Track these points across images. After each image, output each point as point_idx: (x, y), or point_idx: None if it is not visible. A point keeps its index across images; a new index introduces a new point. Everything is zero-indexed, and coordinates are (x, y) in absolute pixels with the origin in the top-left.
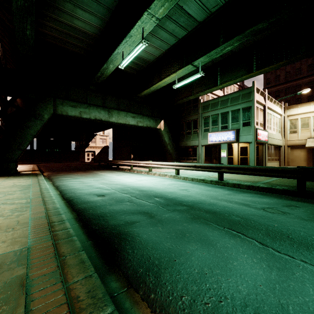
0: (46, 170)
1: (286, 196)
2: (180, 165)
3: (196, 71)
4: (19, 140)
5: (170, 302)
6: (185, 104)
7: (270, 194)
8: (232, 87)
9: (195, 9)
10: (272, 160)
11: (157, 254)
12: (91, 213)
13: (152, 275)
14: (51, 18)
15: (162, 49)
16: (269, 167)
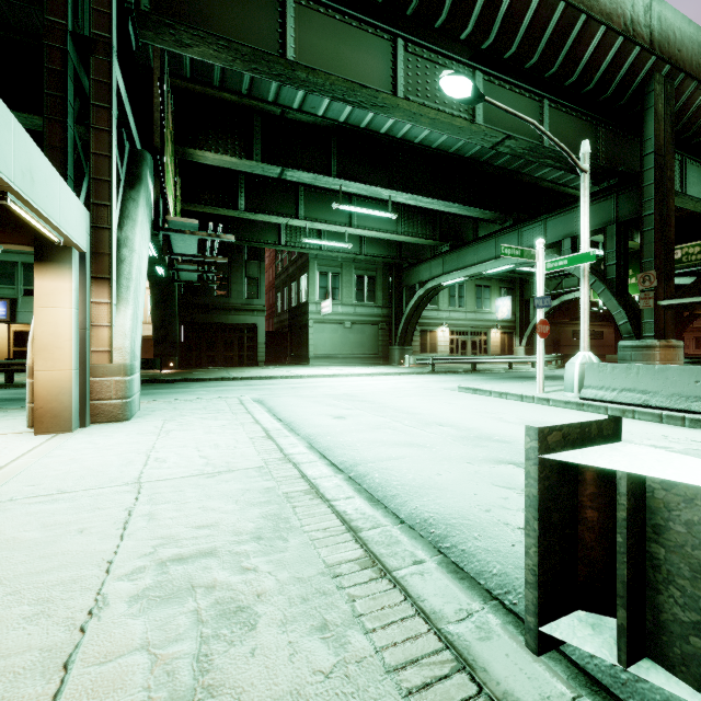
0: None
1: None
2: None
3: None
4: None
5: None
6: None
7: None
8: None
9: None
10: None
11: None
12: None
13: None
14: None
15: None
16: None
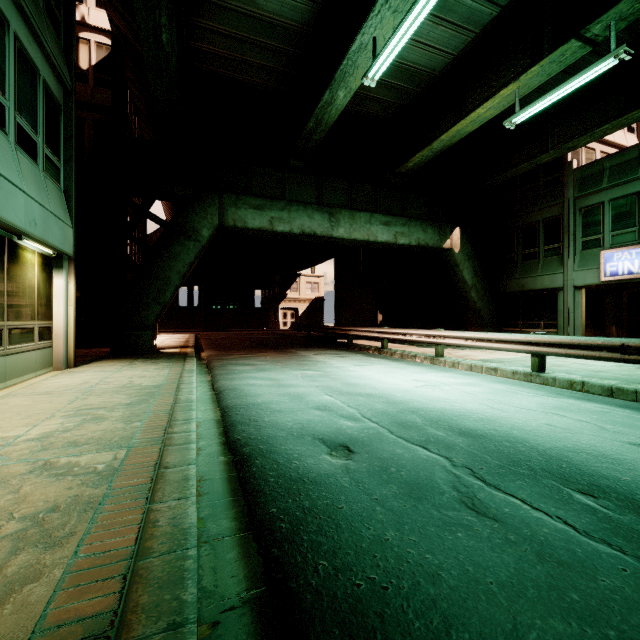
0: (207, 347)
1: None
2: (552, 343)
3: (567, 78)
4: (158, 283)
5: None
6: (517, 183)
7: None
8: None
9: None
10: None
11: None
12: (331, 596)
13: None
14: (212, 7)
15: (473, 26)
16: None
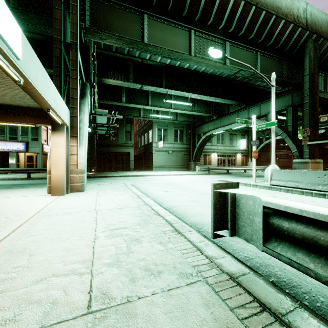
0: None
1: None
2: None
3: None
4: None
5: None
6: None
7: None
8: None
9: None
10: None
11: None
12: None
13: None
14: None
15: None
16: None
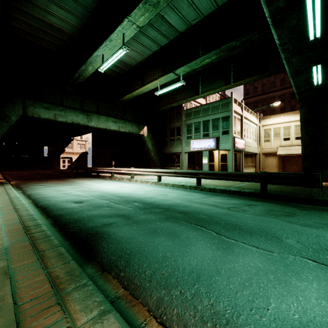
0: (13, 179)
1: (250, 198)
2: (161, 172)
3: (179, 78)
4: None
5: (136, 275)
6: (168, 111)
7: (238, 196)
8: (214, 96)
9: (175, 19)
10: (248, 166)
11: (130, 246)
12: (69, 218)
13: (123, 260)
14: (21, 11)
15: (145, 54)
16: (238, 172)
